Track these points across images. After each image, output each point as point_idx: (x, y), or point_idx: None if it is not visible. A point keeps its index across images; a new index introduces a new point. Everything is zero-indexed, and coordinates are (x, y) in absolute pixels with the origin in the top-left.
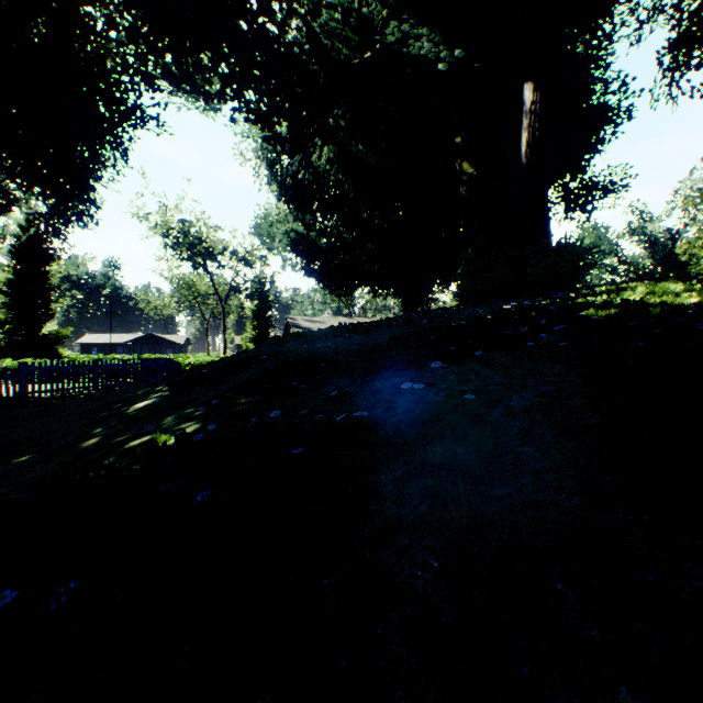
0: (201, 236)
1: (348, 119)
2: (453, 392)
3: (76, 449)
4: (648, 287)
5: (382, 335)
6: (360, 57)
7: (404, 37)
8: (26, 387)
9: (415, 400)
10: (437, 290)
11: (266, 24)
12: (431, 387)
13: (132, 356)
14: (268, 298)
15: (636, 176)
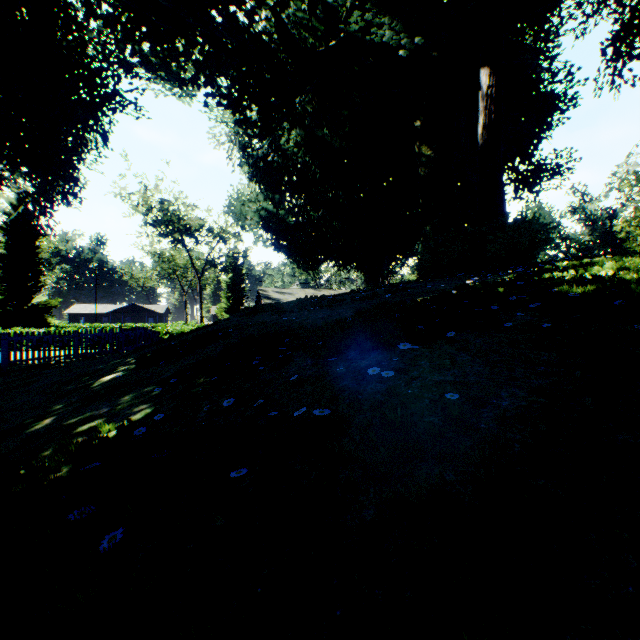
0: (179, 214)
1: (315, 105)
2: (427, 383)
3: (27, 431)
4: (618, 262)
5: (346, 309)
6: (326, 46)
7: (367, 27)
8: (8, 356)
9: (384, 391)
10: (397, 264)
11: (236, 13)
12: (401, 374)
13: (116, 325)
14: (241, 271)
15: (580, 159)
